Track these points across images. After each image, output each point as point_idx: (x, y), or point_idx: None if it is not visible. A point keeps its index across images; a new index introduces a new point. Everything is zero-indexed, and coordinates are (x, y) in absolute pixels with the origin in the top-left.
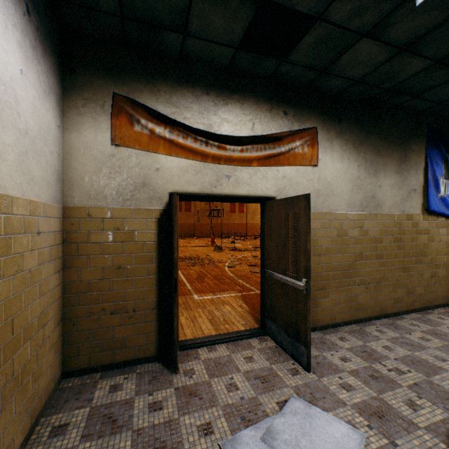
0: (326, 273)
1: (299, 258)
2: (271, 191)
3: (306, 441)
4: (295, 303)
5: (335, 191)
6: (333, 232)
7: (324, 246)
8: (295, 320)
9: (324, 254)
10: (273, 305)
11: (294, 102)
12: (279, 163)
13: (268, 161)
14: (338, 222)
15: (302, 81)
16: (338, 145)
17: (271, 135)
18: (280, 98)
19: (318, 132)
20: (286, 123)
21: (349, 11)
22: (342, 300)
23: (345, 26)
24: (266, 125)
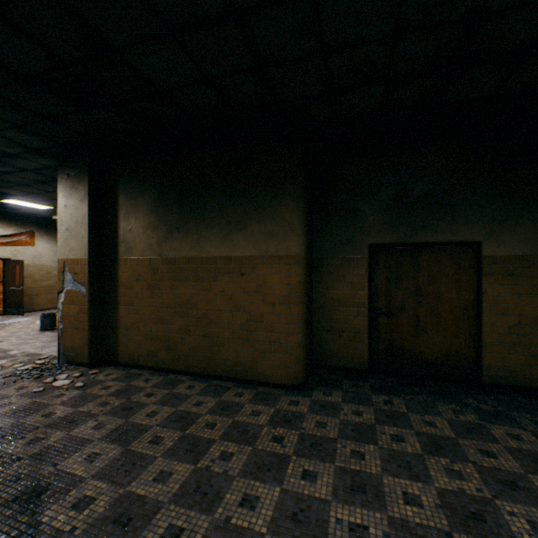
0: (40, 289)
1: (21, 280)
2: (9, 256)
3: (18, 320)
4: (20, 296)
5: (45, 256)
6: (44, 272)
7: (39, 278)
8: (20, 301)
9: (39, 281)
10: (10, 301)
11: (22, 220)
12: (14, 244)
13: (8, 244)
14: (47, 268)
15: (26, 214)
16: (47, 237)
17: (9, 235)
18: (15, 219)
19: (36, 232)
20: (18, 228)
21: (37, 210)
22: (49, 299)
23: (38, 211)
24: (7, 229)
